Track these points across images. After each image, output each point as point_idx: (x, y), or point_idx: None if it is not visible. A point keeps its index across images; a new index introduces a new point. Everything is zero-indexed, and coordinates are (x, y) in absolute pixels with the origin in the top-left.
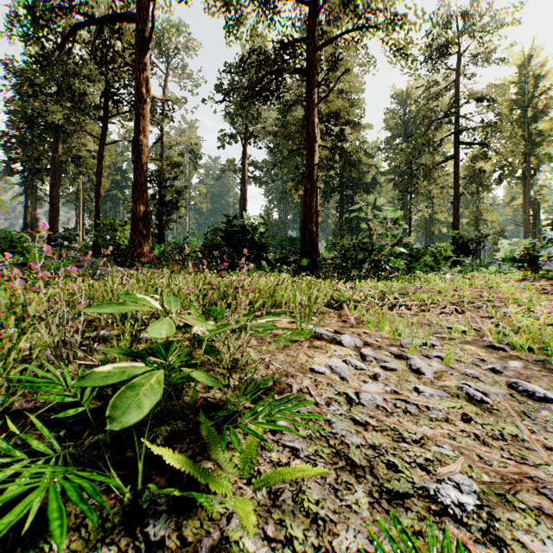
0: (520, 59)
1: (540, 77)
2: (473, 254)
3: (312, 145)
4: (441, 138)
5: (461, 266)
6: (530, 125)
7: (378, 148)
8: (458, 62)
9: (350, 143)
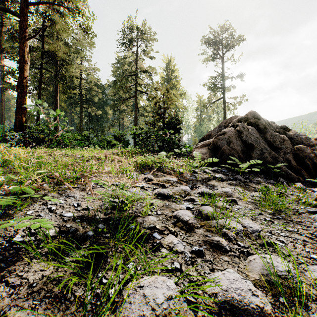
0: (167, 60)
1: (174, 71)
2: (121, 141)
3: (22, 64)
4: (130, 86)
5: (124, 148)
6: (171, 91)
7: (108, 85)
8: (137, 51)
9: (91, 77)
